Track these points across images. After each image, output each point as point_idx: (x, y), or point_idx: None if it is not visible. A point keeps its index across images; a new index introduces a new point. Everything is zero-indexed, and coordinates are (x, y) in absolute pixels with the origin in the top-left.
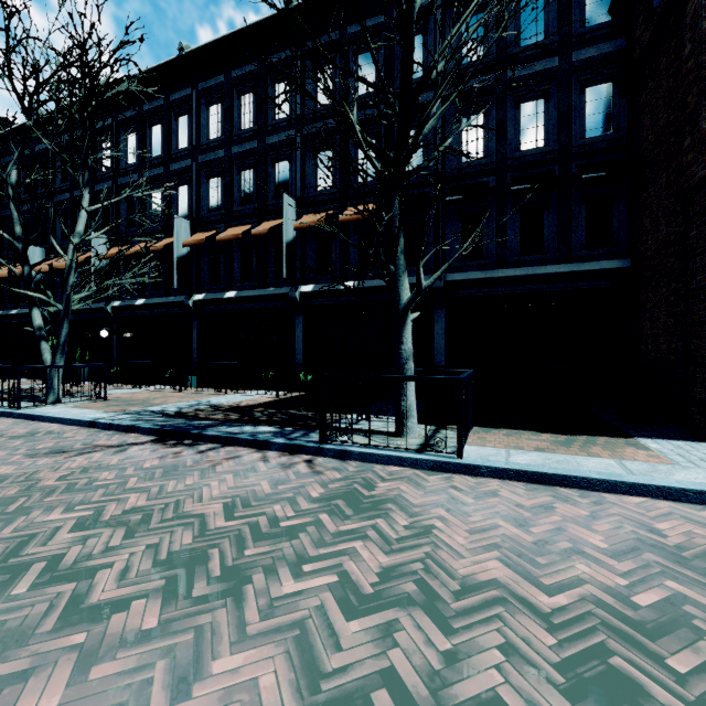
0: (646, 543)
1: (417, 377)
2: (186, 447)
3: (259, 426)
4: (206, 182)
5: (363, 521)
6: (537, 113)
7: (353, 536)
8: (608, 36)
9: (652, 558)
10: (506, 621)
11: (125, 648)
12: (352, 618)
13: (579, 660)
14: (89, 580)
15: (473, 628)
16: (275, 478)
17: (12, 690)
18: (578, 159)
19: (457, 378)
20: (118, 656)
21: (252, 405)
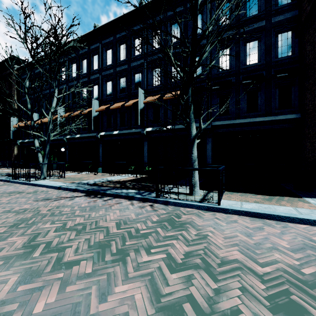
0: (308, 246)
1: (199, 169)
2: (99, 198)
3: (129, 189)
4: (105, 84)
5: (176, 231)
6: (255, 47)
7: (172, 238)
8: (289, 10)
9: (311, 253)
10: (242, 277)
11: (79, 280)
12: (173, 272)
13: (276, 296)
14: (63, 252)
15: (227, 279)
16: (137, 212)
17: (36, 294)
18: (275, 67)
19: (218, 169)
20: (77, 283)
21: (125, 180)
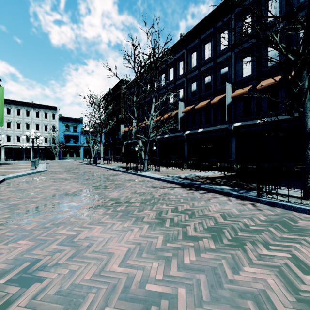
0: None
1: None
2: (194, 191)
3: (222, 186)
4: (190, 85)
5: (296, 236)
6: None
7: (292, 241)
8: None
9: None
10: None
11: (207, 251)
12: (306, 274)
13: None
14: (185, 228)
15: None
16: (238, 208)
17: (180, 251)
18: None
19: None
20: (207, 253)
21: (213, 177)
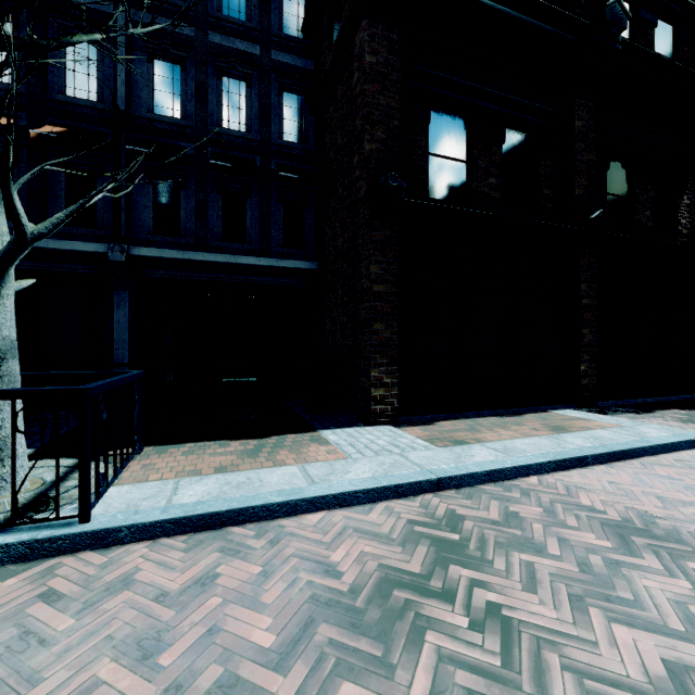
0: (322, 600)
1: None
2: None
3: None
4: None
5: None
6: (240, 94)
7: None
8: (301, 52)
9: (327, 635)
10: None
11: None
12: None
13: None
14: None
15: None
16: None
17: None
18: (277, 157)
19: (78, 389)
20: None
21: None
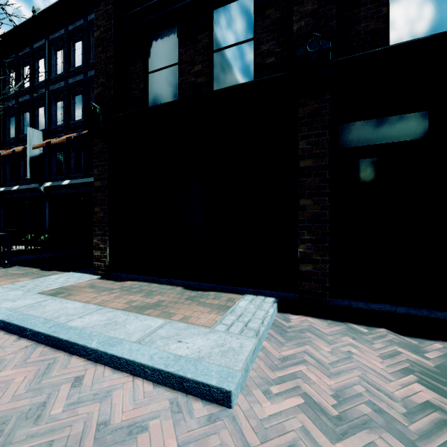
0: None
1: None
2: None
3: None
4: (9, 119)
5: None
6: None
7: None
8: None
9: None
10: None
11: None
12: None
13: None
14: None
15: None
16: None
17: None
18: None
19: None
20: None
21: None
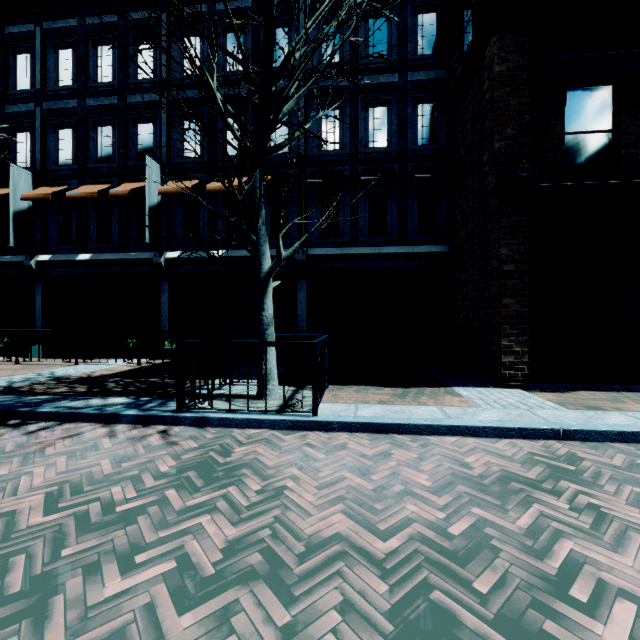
0: (459, 476)
1: (276, 342)
2: (10, 428)
3: (110, 397)
4: (54, 132)
5: (214, 491)
6: (382, 117)
7: (201, 510)
8: (433, 66)
9: (463, 489)
10: (346, 576)
11: None
12: (186, 610)
13: (406, 602)
14: None
15: (314, 591)
16: (120, 454)
17: None
18: (412, 161)
19: (312, 343)
20: None
21: (106, 375)
